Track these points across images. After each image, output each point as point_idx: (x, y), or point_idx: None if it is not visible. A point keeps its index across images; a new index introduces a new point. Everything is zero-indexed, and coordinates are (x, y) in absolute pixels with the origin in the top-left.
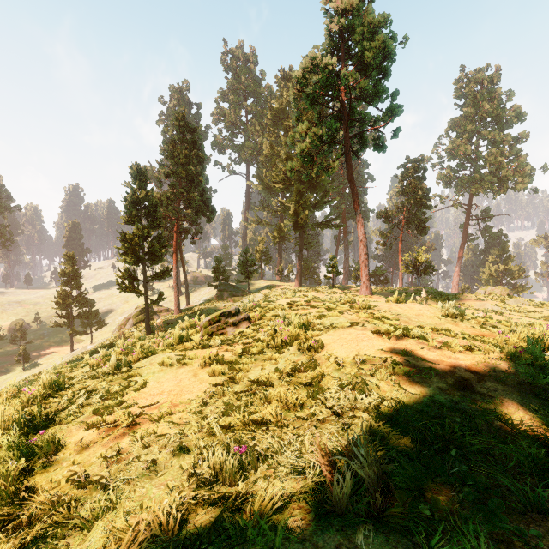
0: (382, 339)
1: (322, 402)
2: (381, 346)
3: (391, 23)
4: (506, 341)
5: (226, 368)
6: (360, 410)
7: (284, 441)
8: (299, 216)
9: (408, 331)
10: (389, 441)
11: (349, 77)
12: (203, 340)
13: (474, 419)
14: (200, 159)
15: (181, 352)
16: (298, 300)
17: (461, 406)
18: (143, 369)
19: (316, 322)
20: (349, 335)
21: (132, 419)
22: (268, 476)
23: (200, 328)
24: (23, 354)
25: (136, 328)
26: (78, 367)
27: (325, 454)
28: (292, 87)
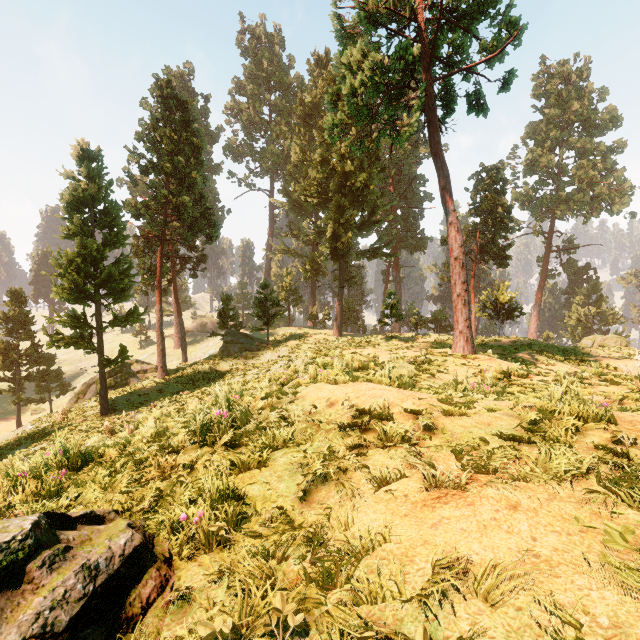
0: None
1: None
2: None
3: None
4: None
5: None
6: None
7: None
8: (340, 240)
9: None
10: None
11: None
12: None
13: None
14: (195, 149)
15: None
16: (381, 404)
17: None
18: None
19: None
20: None
21: None
22: None
23: None
24: None
25: (96, 401)
26: None
27: None
28: None
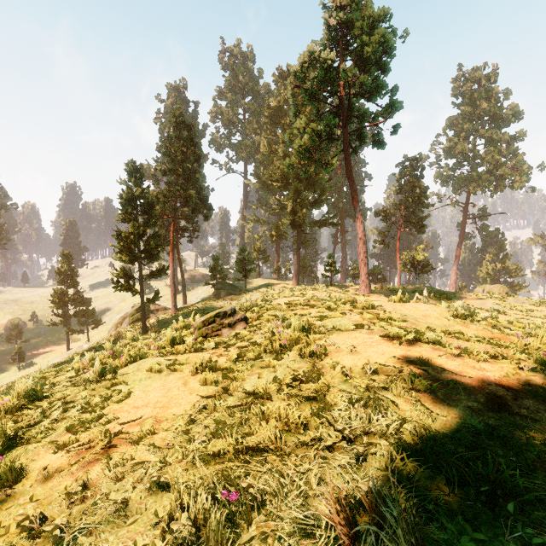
0: (392, 344)
1: (329, 423)
2: (392, 354)
3: (391, 17)
4: (527, 346)
5: (220, 375)
6: (376, 435)
7: (285, 477)
8: (297, 214)
9: (420, 335)
10: (418, 483)
11: (348, 72)
12: (196, 343)
13: (523, 452)
14: (197, 157)
15: (172, 357)
16: (297, 300)
17: (500, 432)
18: (129, 375)
19: (317, 323)
20: (355, 340)
21: (109, 440)
22: (265, 535)
23: (194, 329)
24: (18, 353)
25: (133, 327)
26: (64, 371)
27: (340, 508)
28: (290, 82)
